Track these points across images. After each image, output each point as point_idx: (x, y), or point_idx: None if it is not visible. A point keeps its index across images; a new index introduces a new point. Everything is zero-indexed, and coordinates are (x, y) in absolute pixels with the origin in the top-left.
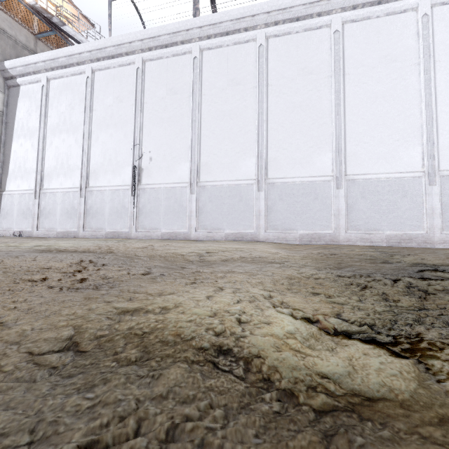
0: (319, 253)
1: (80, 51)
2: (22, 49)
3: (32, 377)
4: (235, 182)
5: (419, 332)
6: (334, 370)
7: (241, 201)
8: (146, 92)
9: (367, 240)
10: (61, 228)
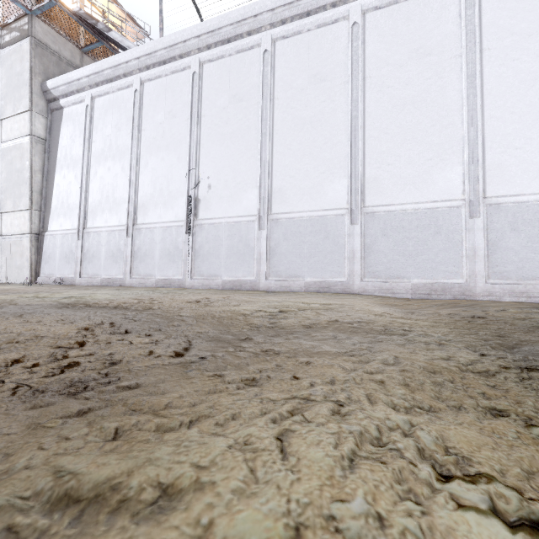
0: (451, 315)
1: (127, 59)
2: (67, 66)
3: None
4: (319, 213)
5: None
6: None
7: (327, 239)
8: (204, 102)
9: (521, 294)
10: (106, 274)
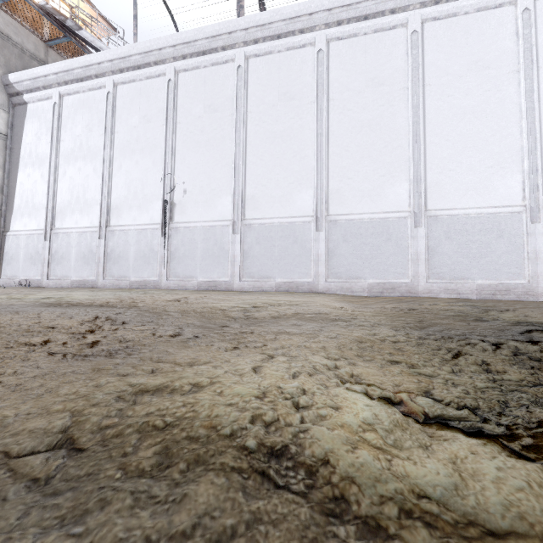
0: (394, 308)
1: (99, 61)
2: (30, 59)
3: (2, 493)
4: (288, 220)
5: (542, 420)
6: (434, 482)
7: (296, 243)
8: (180, 109)
9: (453, 291)
10: (76, 276)
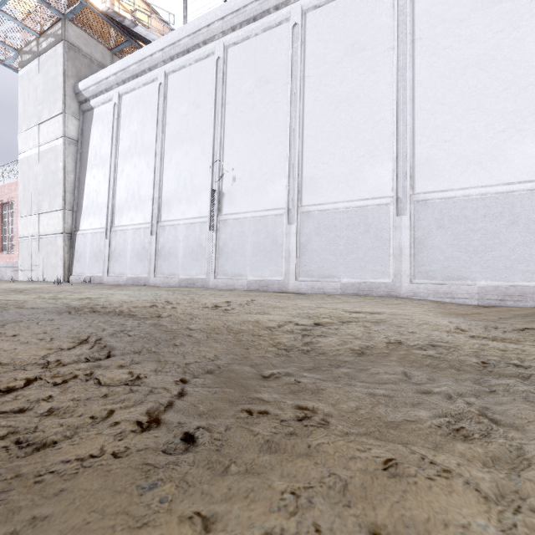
0: None
1: (151, 52)
2: (98, 68)
3: None
4: (357, 203)
5: None
6: None
7: (368, 233)
8: (229, 88)
9: None
10: (131, 273)
